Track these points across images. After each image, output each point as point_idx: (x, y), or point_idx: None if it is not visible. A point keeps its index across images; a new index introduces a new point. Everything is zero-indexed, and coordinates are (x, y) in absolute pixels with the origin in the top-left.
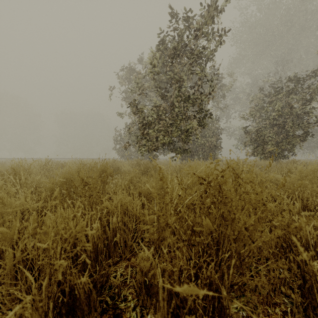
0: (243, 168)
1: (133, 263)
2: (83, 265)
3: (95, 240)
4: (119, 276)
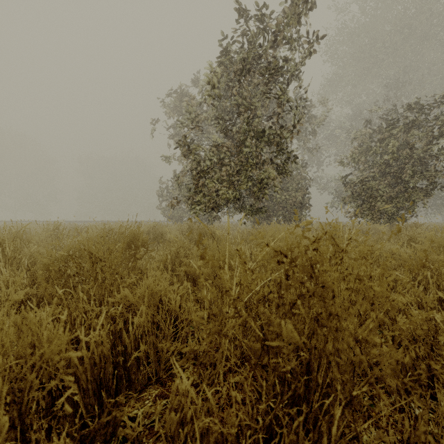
0: (349, 235)
1: (169, 391)
2: (75, 404)
3: (95, 360)
4: (140, 418)
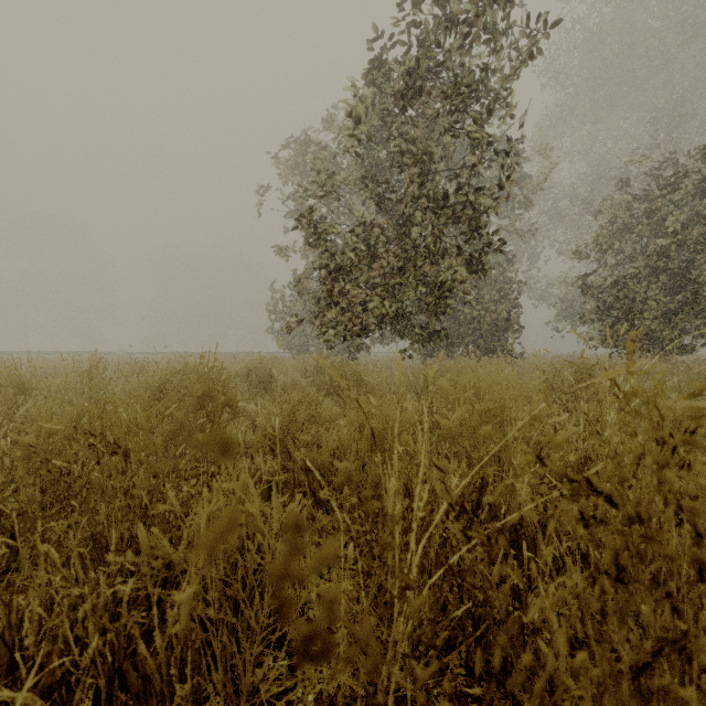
0: None
1: None
2: None
3: None
4: None
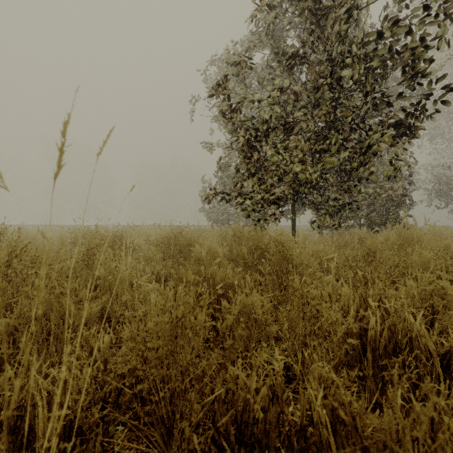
0: None
1: None
2: None
3: None
4: None
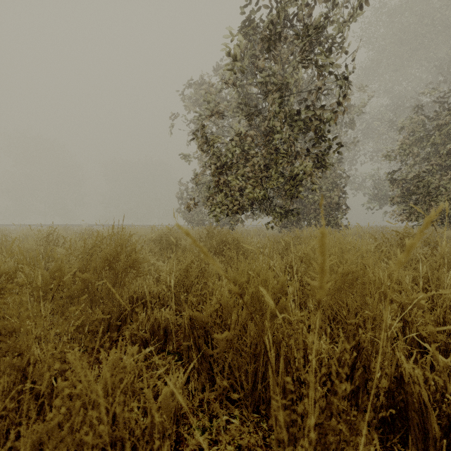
0: None
1: None
2: None
3: None
4: None
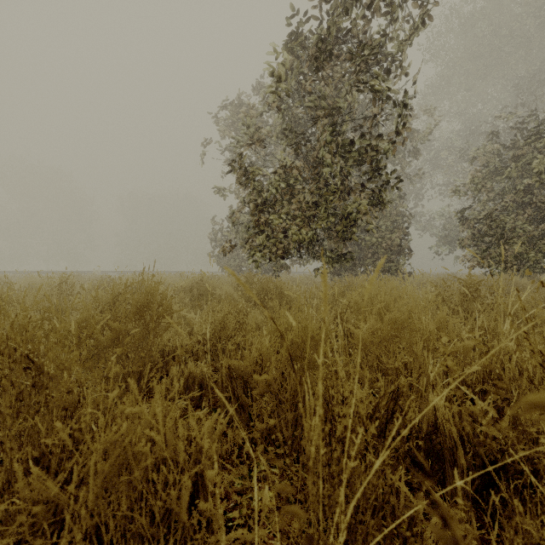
0: None
1: None
2: None
3: None
4: None
